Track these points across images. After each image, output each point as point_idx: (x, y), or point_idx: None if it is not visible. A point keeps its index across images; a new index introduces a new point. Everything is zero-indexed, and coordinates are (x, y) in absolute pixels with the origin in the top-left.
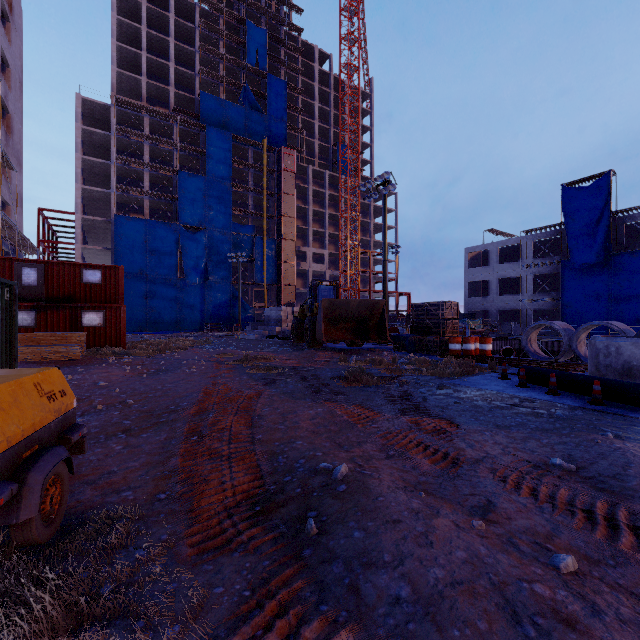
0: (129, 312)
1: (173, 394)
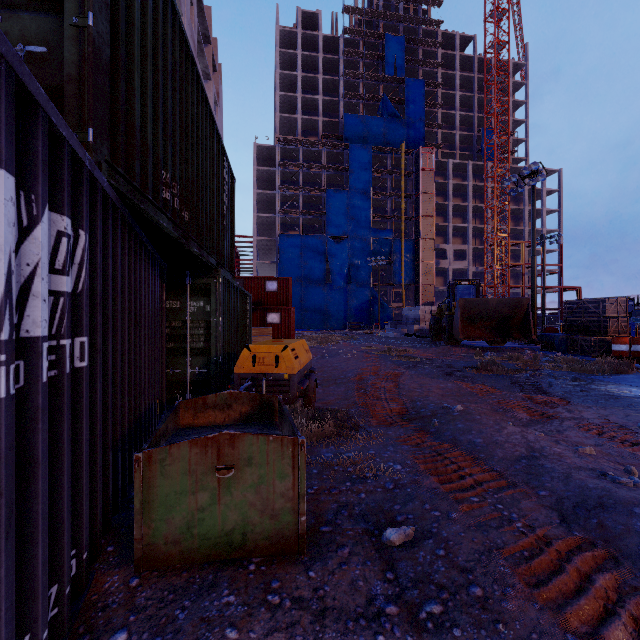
0: None
1: (340, 369)
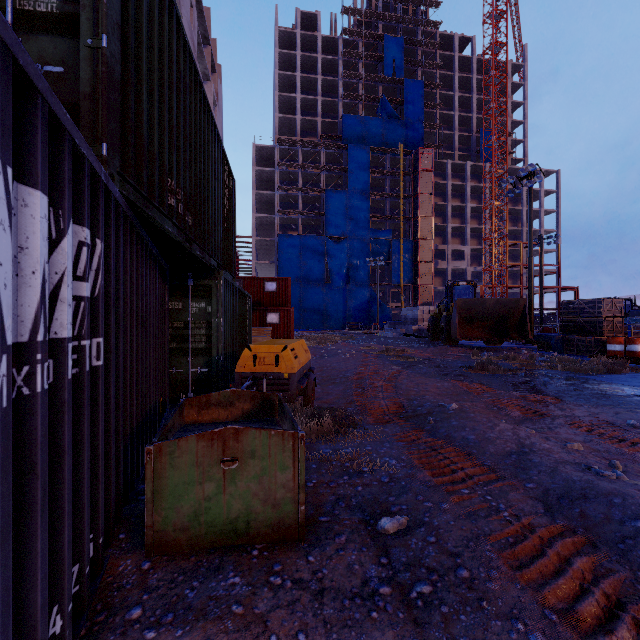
0: None
1: (339, 369)
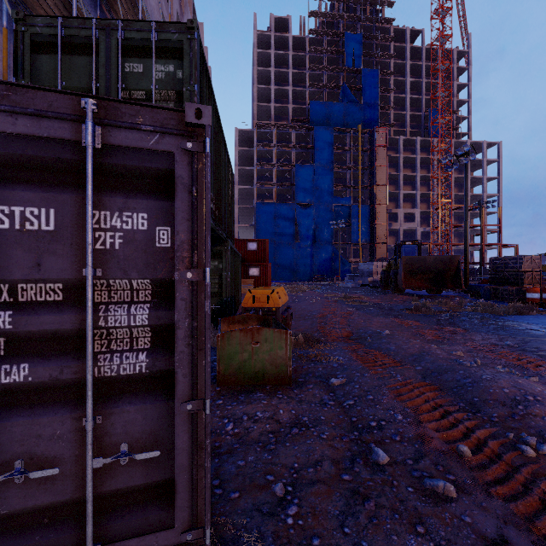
0: None
1: (307, 310)
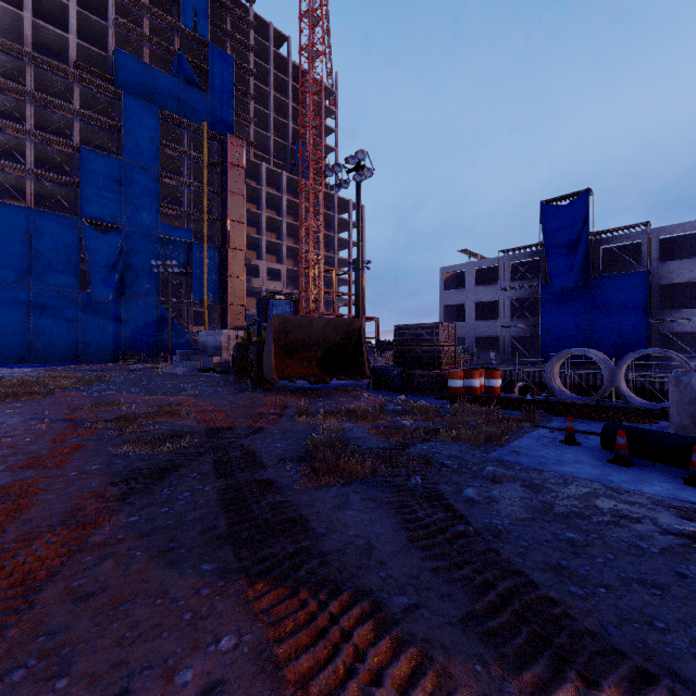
0: None
1: None
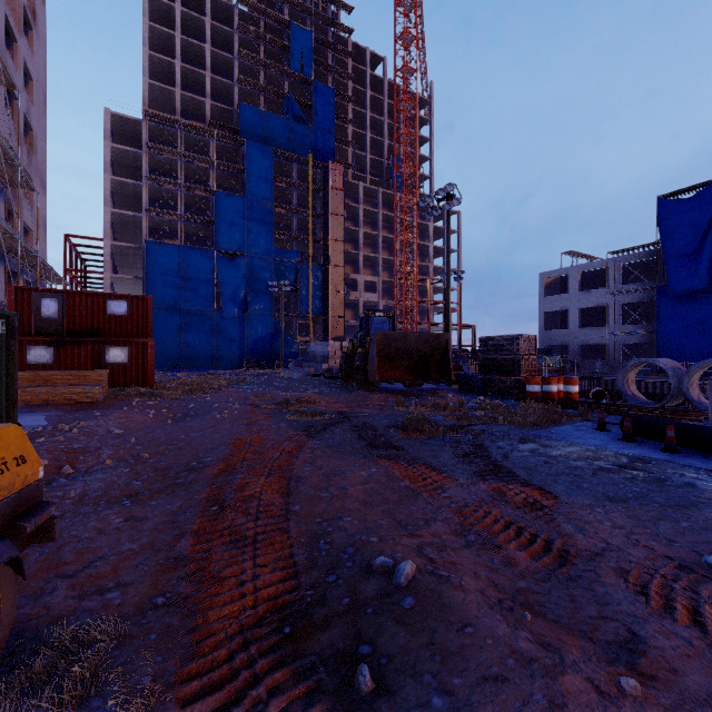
0: (162, 347)
1: (197, 446)
